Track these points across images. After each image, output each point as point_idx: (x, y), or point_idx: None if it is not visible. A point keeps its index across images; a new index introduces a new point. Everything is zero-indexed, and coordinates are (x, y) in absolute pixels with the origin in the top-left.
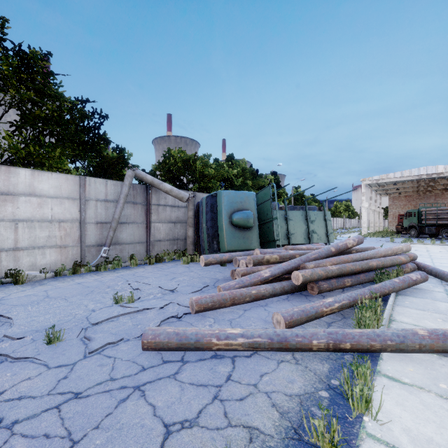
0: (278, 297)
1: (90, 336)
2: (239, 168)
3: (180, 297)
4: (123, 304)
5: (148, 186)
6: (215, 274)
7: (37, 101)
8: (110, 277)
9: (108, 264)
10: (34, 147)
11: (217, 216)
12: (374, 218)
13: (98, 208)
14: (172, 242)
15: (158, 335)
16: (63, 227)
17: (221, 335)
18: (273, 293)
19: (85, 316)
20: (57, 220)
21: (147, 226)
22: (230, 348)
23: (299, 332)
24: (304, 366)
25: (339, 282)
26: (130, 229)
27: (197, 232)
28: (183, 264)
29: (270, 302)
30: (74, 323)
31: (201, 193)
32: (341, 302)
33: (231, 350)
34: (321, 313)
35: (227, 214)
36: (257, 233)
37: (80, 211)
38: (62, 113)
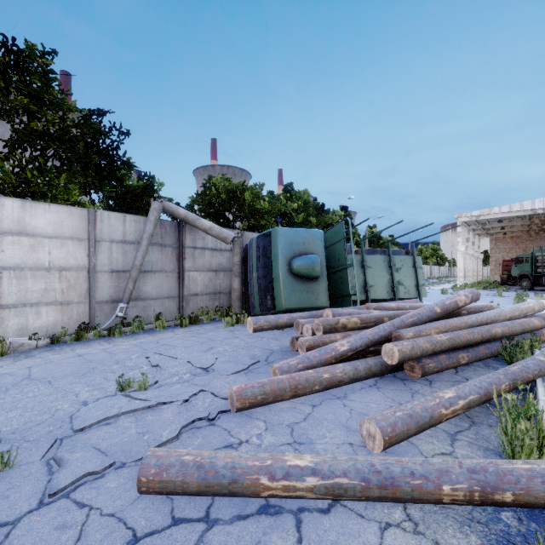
0: (362, 383)
1: (62, 457)
2: (300, 201)
3: (216, 381)
4: (130, 393)
5: (181, 223)
6: (269, 341)
7: (34, 110)
8: (125, 346)
9: (126, 326)
10: (32, 172)
11: (271, 262)
12: (472, 264)
13: (113, 252)
14: (213, 297)
15: (166, 468)
16: (65, 277)
17: (276, 470)
18: (354, 377)
19: (69, 413)
20: (57, 267)
21: (179, 275)
22: (293, 494)
23: (416, 468)
24: (432, 540)
25: (451, 359)
26: (157, 280)
27: (245, 283)
28: (225, 327)
29: (351, 391)
30: (48, 428)
31: (250, 232)
32: (468, 397)
33: (294, 497)
34: (439, 418)
35: (284, 260)
36: (325, 285)
37: (88, 256)
38: (69, 127)
